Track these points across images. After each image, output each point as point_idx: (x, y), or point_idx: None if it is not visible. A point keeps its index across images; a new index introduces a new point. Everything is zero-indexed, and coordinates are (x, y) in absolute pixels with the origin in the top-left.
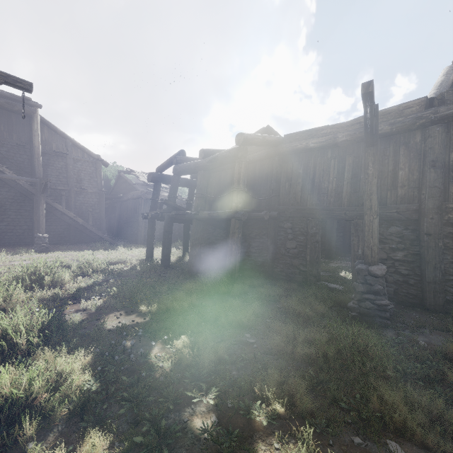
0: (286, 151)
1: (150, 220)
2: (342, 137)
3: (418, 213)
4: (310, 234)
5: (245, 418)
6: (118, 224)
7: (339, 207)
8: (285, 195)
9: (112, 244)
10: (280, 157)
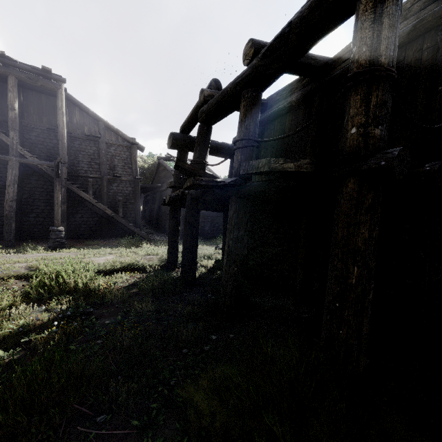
0: None
1: (172, 206)
2: None
3: None
4: None
5: None
6: (157, 217)
7: None
8: None
9: (145, 239)
10: None
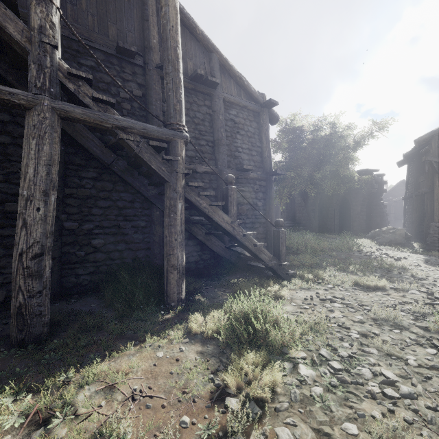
0: None
1: None
2: None
3: None
4: None
5: None
6: None
7: None
8: None
9: None
10: None
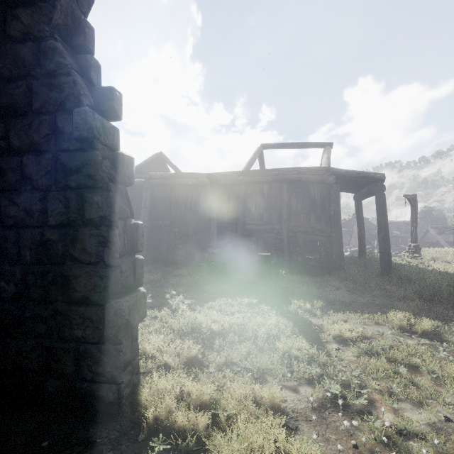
0: (175, 183)
1: None
2: (206, 182)
3: (236, 225)
4: (189, 235)
5: (163, 298)
6: None
7: (204, 220)
8: (175, 211)
9: None
10: (171, 186)
